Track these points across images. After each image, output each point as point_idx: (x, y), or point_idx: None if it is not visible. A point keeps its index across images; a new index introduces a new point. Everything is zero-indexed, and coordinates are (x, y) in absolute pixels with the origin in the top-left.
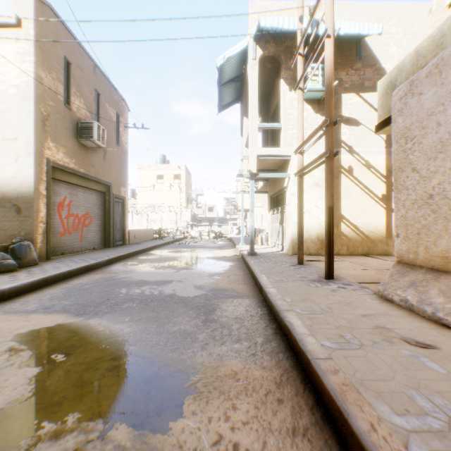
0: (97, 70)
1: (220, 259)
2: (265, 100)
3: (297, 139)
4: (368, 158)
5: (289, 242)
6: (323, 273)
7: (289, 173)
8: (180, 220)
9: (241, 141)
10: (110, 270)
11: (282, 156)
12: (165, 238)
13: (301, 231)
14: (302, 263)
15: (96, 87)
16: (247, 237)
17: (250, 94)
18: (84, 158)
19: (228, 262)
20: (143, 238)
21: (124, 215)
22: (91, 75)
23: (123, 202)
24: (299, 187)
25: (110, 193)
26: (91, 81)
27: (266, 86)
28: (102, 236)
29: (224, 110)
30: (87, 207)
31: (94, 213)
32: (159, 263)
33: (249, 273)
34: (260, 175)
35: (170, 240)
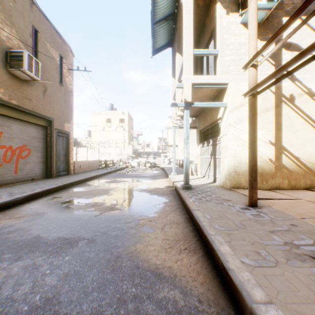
0: (35, 8)
1: (153, 192)
2: (194, 44)
3: (249, 50)
4: (311, 86)
5: (225, 174)
6: (308, 231)
7: (225, 102)
8: (123, 153)
9: (173, 82)
10: (20, 211)
11: (218, 84)
12: (110, 168)
13: (255, 164)
14: (256, 204)
15: (33, 23)
16: (176, 166)
17: (185, 18)
18: (18, 90)
19: (162, 197)
20: (89, 168)
21: (68, 148)
22: (27, 10)
23: (68, 137)
24: (252, 109)
25: (51, 127)
26: (27, 15)
27: (196, 29)
28: (44, 167)
29: (157, 53)
30: (25, 139)
31: (33, 145)
32: (87, 198)
33: (189, 220)
34: (195, 104)
35: (112, 170)
